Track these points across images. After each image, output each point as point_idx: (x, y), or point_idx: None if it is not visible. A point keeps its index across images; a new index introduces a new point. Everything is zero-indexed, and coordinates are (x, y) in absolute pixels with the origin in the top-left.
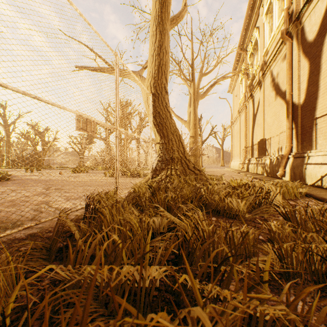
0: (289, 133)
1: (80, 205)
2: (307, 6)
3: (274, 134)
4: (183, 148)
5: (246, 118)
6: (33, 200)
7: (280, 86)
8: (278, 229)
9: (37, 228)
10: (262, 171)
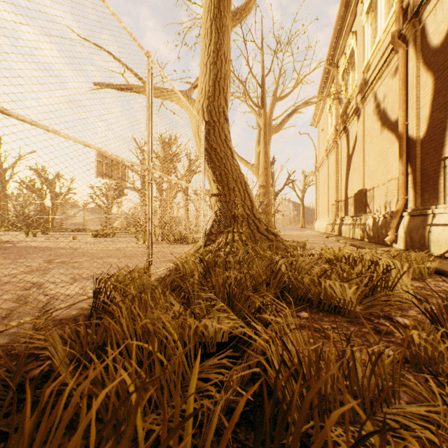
0: (403, 181)
1: (91, 290)
2: None
3: (379, 182)
4: (251, 202)
5: (337, 161)
6: (21, 281)
7: (388, 114)
8: (426, 340)
9: (7, 334)
10: (362, 235)
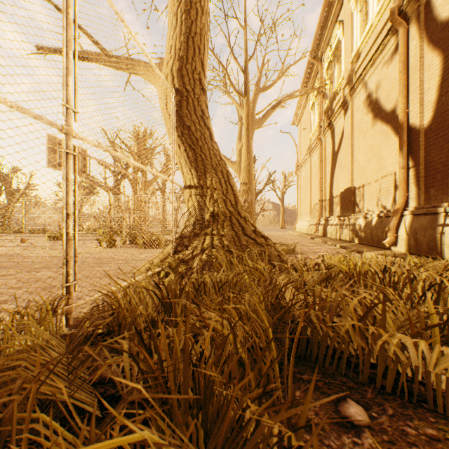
0: (403, 175)
1: None
2: None
3: (371, 179)
4: (235, 197)
5: (321, 159)
6: None
7: (382, 104)
8: None
9: None
10: (352, 236)
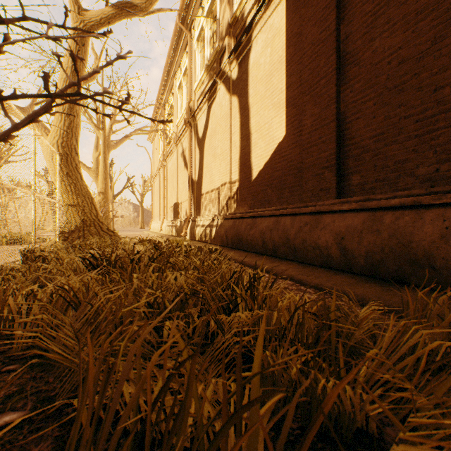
0: (190, 202)
1: None
2: (198, 112)
3: (184, 199)
4: (97, 211)
5: (164, 178)
6: None
7: (187, 160)
8: None
9: None
10: (176, 232)
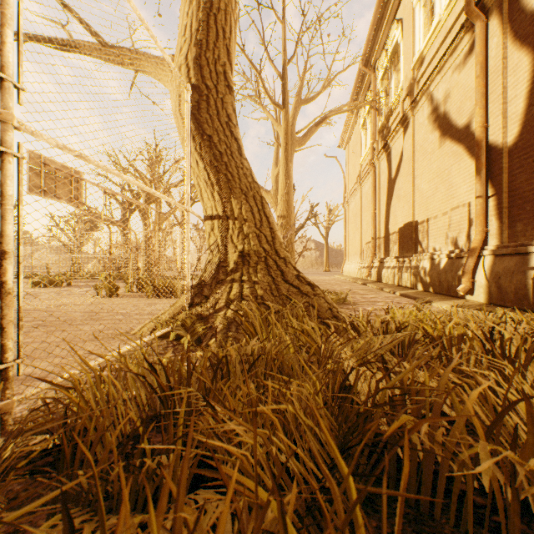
0: (482, 206)
1: None
2: None
3: (438, 211)
4: (271, 231)
5: (374, 188)
6: None
7: (452, 119)
8: None
9: None
10: (414, 281)
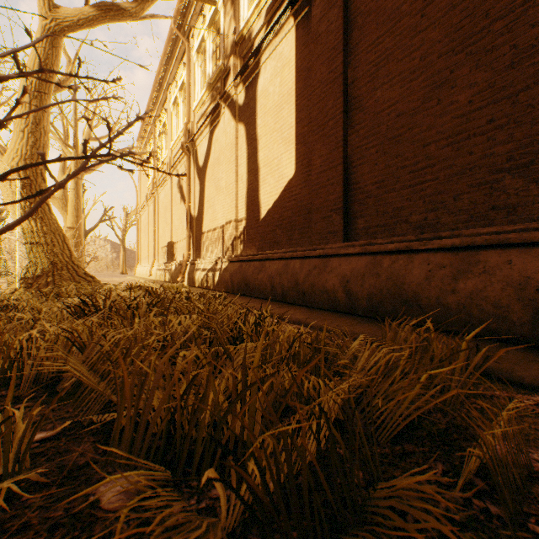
0: (188, 241)
1: None
2: (198, 137)
3: (180, 238)
4: (70, 252)
5: (155, 211)
6: None
7: (184, 191)
8: None
9: None
10: (170, 278)
